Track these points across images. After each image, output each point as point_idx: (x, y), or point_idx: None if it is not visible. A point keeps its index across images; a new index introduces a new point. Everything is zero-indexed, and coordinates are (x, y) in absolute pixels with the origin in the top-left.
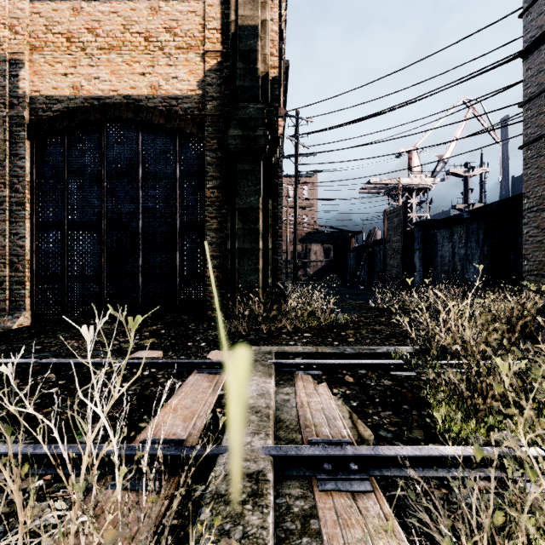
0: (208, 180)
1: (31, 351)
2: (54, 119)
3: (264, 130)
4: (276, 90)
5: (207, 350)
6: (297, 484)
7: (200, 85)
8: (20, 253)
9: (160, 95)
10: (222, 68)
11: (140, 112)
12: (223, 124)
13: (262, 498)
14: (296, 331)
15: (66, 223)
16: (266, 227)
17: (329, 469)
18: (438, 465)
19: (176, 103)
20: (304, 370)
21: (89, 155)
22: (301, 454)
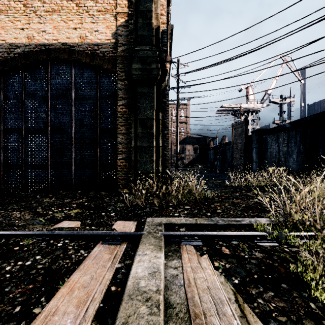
0: (118, 100)
1: None
2: (14, 59)
3: (156, 65)
4: (165, 39)
5: (115, 219)
6: None
7: (113, 36)
8: None
9: (86, 43)
10: (128, 24)
11: (73, 54)
12: (128, 61)
13: None
14: (179, 204)
15: (23, 129)
16: (158, 132)
17: None
18: None
19: (97, 48)
20: (188, 241)
21: (39, 83)
22: None
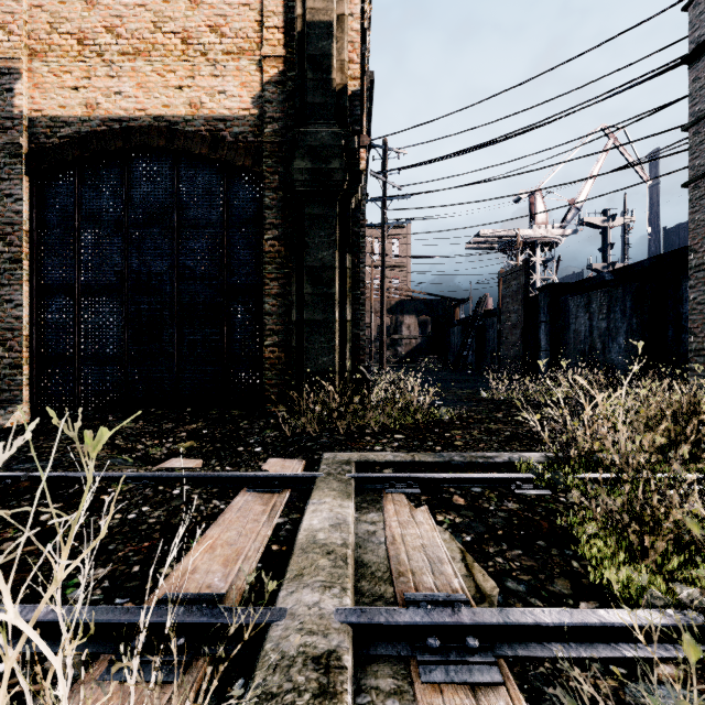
0: (266, 228)
1: (21, 459)
2: (60, 148)
3: (341, 162)
4: (357, 109)
5: (263, 457)
6: (388, 671)
7: (256, 102)
8: (16, 326)
9: (202, 116)
10: (285, 79)
11: (176, 139)
12: (286, 154)
13: (335, 700)
14: (384, 432)
15: (78, 286)
16: (343, 292)
17: (435, 647)
18: (597, 638)
19: (224, 126)
20: (396, 487)
21: (108, 196)
22: (393, 622)
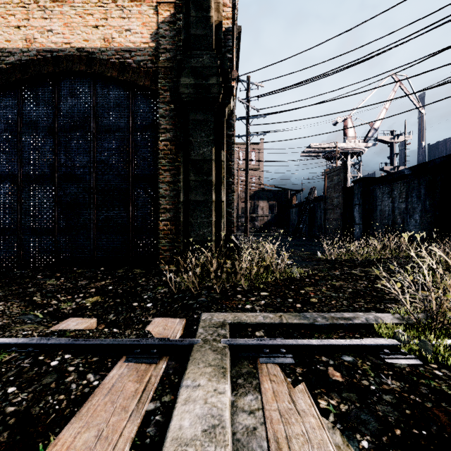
0: (161, 132)
1: None
2: (6, 71)
3: (217, 79)
4: (229, 41)
5: (152, 313)
6: None
7: (153, 38)
8: None
9: (113, 48)
10: (175, 20)
11: (93, 65)
12: (175, 73)
13: None
14: (252, 289)
15: (20, 176)
16: (219, 179)
17: None
18: None
19: (129, 55)
20: (269, 356)
21: (43, 108)
22: None
